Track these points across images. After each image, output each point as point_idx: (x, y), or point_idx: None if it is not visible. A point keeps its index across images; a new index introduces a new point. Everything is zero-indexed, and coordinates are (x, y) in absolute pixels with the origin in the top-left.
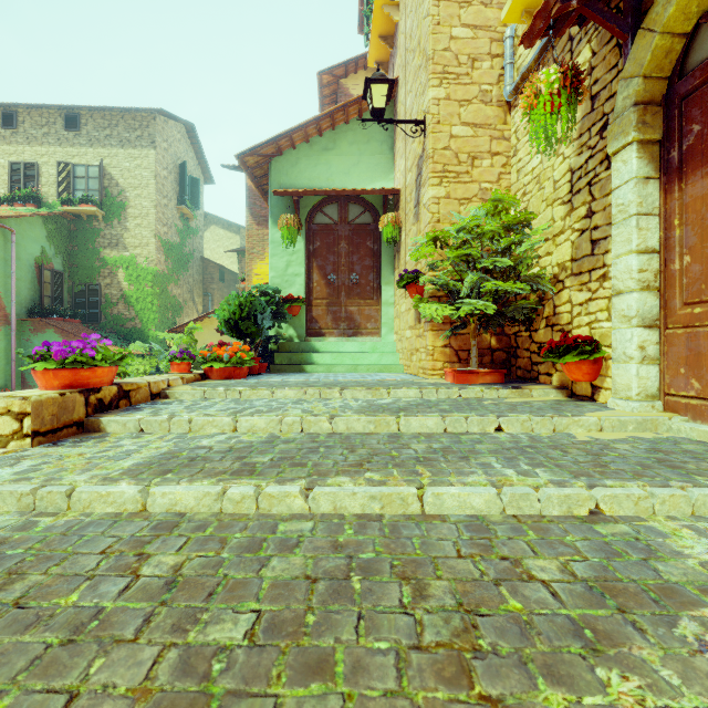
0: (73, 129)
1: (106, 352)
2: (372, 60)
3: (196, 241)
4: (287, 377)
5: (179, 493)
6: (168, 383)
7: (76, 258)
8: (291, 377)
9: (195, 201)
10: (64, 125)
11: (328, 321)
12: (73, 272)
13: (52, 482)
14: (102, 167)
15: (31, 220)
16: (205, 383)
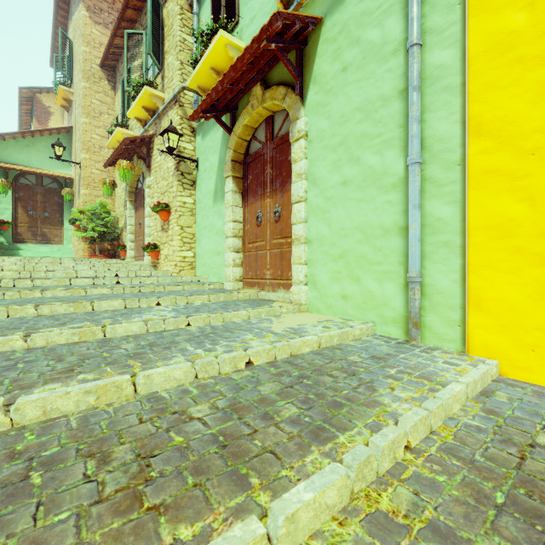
0: None
1: None
2: (59, 103)
3: None
4: None
5: (5, 263)
6: None
7: None
8: None
9: None
10: None
11: (29, 235)
12: None
13: None
14: None
15: None
16: None
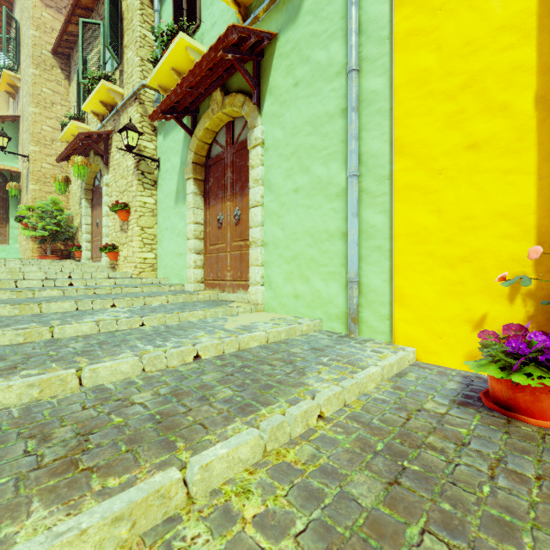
0: None
1: None
2: (3, 89)
3: None
4: None
5: None
6: None
7: None
8: None
9: None
10: None
11: None
12: None
13: None
14: None
15: None
16: None
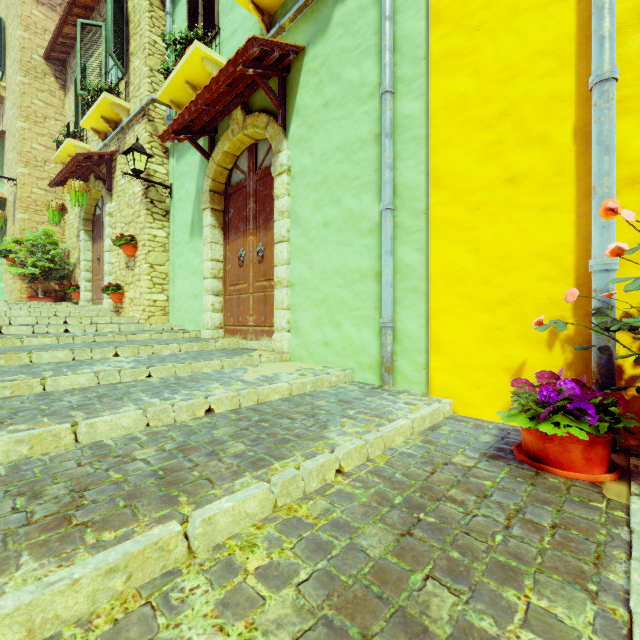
0: None
1: None
2: None
3: None
4: None
5: None
6: None
7: None
8: None
9: None
10: None
11: None
12: None
13: None
14: None
15: None
16: None
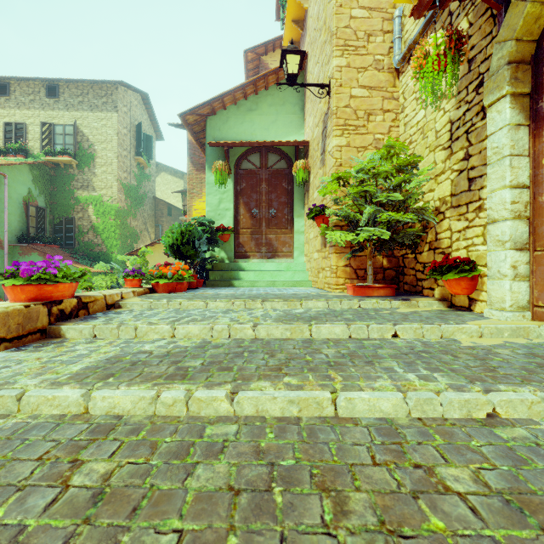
0: (53, 97)
1: (67, 270)
2: (286, 40)
3: (149, 184)
4: (218, 291)
5: (117, 398)
6: (121, 296)
7: (56, 197)
8: (222, 291)
9: (148, 153)
10: (46, 94)
11: (251, 246)
12: (53, 208)
13: (6, 387)
14: (76, 126)
15: (20, 167)
16: (152, 295)
